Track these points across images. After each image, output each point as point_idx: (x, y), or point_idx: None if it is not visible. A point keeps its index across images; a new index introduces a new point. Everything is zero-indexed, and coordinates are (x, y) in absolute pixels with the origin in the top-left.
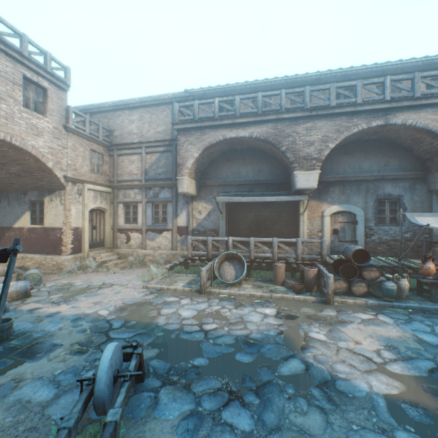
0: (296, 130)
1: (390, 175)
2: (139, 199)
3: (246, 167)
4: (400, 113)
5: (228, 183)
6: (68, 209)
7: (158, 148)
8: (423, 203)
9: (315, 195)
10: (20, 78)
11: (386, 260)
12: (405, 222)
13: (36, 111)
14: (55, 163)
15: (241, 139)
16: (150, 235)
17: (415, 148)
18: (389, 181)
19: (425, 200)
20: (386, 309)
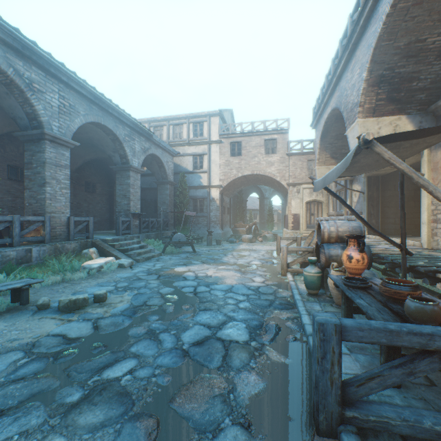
0: (347, 78)
1: None
2: (333, 189)
3: None
4: None
5: None
6: (289, 202)
7: None
8: None
9: None
10: (262, 142)
11: None
12: None
13: (272, 153)
14: (280, 177)
15: (338, 113)
16: None
17: None
18: None
19: None
20: (282, 289)
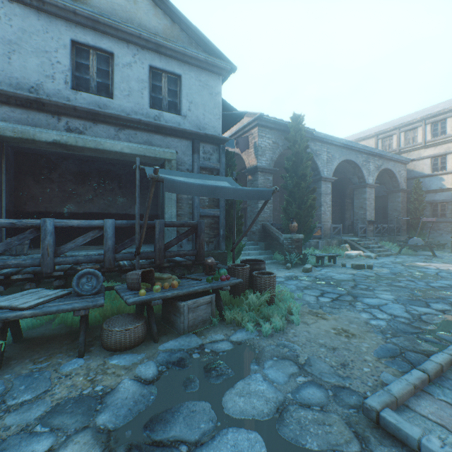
0: None
1: None
2: None
3: None
4: None
5: None
6: None
7: None
8: None
9: None
10: None
11: None
12: None
13: None
14: None
15: None
16: None
17: None
18: None
19: None
20: None
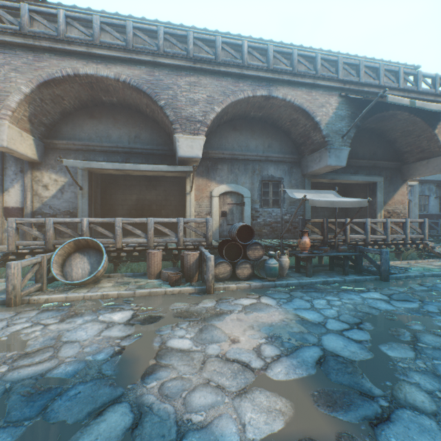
0: (178, 82)
1: (273, 157)
2: None
3: (119, 129)
4: (281, 87)
5: (92, 147)
6: None
7: None
8: (299, 186)
9: (203, 172)
10: None
11: (270, 241)
12: (285, 204)
13: None
14: None
15: (106, 83)
16: None
17: (292, 132)
18: (273, 162)
19: (300, 184)
20: (269, 290)
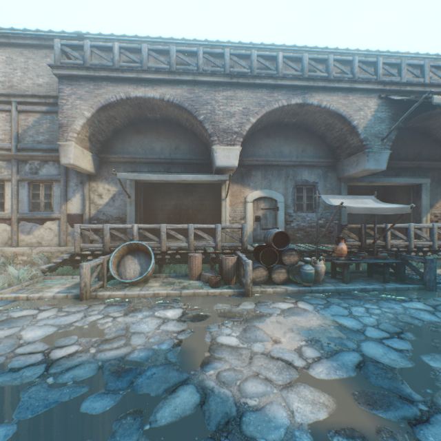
0: (216, 98)
1: (307, 161)
2: (7, 176)
3: (161, 142)
4: (316, 94)
5: (138, 159)
6: None
7: (38, 106)
8: (334, 190)
9: (237, 179)
10: None
11: (304, 246)
12: (319, 208)
13: None
14: None
15: (152, 103)
16: (25, 227)
17: (327, 136)
18: (306, 167)
19: (335, 188)
20: (305, 295)
